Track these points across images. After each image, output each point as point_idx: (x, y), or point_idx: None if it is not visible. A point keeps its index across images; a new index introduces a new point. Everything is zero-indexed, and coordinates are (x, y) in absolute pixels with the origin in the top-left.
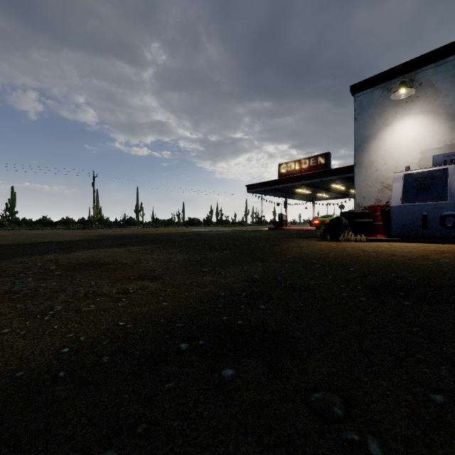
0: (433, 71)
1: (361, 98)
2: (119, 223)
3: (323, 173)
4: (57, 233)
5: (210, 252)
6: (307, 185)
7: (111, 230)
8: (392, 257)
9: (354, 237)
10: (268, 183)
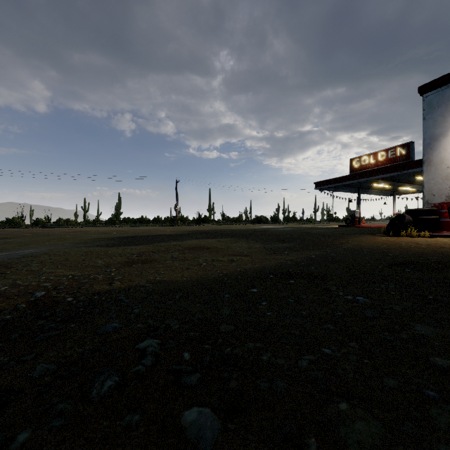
0: None
1: (430, 98)
2: (196, 221)
3: (403, 165)
4: (156, 229)
5: (279, 243)
6: (384, 179)
7: (193, 227)
8: (438, 249)
9: (417, 233)
10: (338, 179)
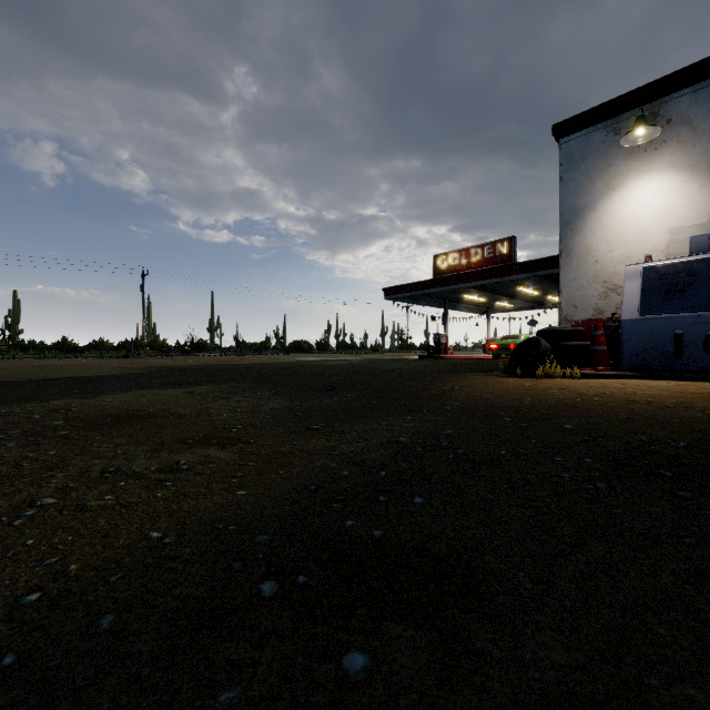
0: (690, 99)
1: (571, 145)
2: (183, 348)
3: (504, 269)
4: (83, 364)
5: (324, 396)
6: (479, 288)
7: (170, 360)
8: (630, 405)
9: (561, 371)
10: (418, 284)
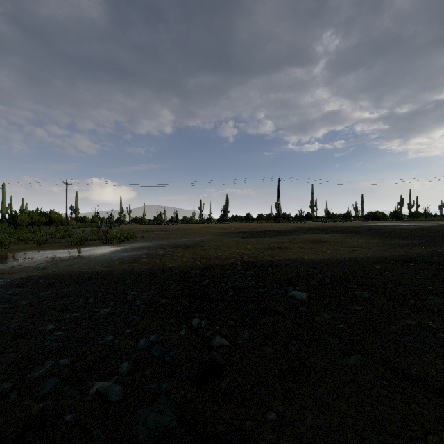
0: None
1: None
2: (299, 218)
3: None
4: (264, 225)
5: (401, 240)
6: None
7: (297, 224)
8: None
9: None
10: None
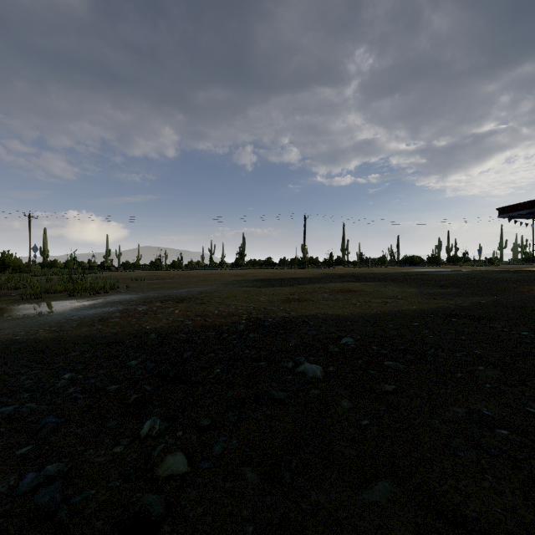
0: None
1: None
2: (328, 263)
3: None
4: (287, 272)
5: (440, 289)
6: None
7: (326, 270)
8: None
9: None
10: None
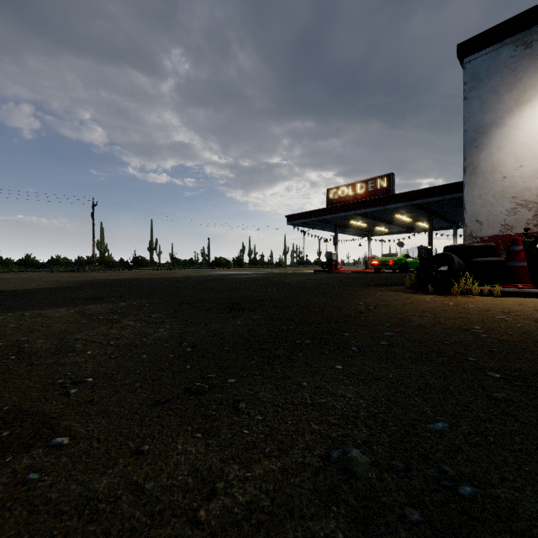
0: None
1: (476, 63)
2: (126, 264)
3: (385, 199)
4: (30, 277)
5: (228, 317)
6: (364, 215)
7: (109, 273)
8: None
9: (478, 288)
10: (314, 212)
